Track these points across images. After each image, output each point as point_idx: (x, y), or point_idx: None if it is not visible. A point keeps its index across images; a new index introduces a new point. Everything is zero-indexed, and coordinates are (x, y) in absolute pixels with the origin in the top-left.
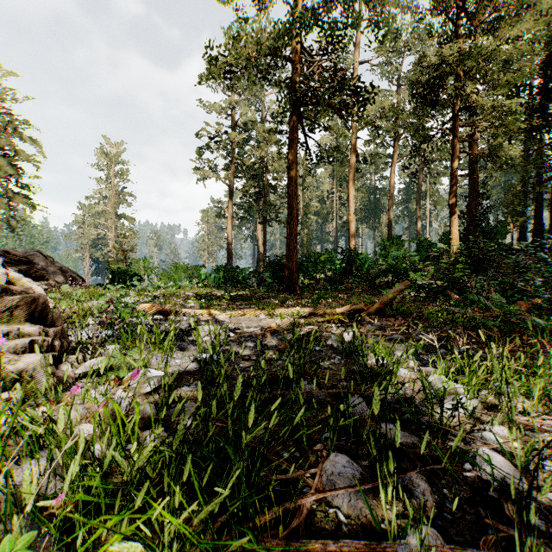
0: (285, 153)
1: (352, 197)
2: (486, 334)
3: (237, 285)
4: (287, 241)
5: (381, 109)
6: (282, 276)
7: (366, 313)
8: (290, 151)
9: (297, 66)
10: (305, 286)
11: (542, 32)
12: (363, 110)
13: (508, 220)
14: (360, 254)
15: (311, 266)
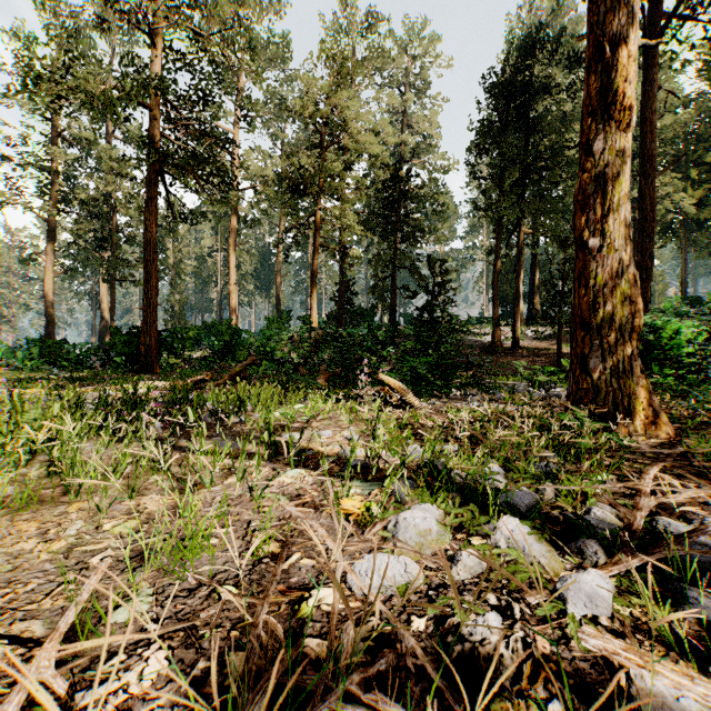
0: (141, 210)
1: (233, 264)
2: (278, 388)
3: (66, 367)
4: (144, 314)
5: (263, 177)
6: (138, 354)
7: (216, 384)
8: (147, 210)
9: (156, 117)
10: (171, 366)
11: (385, 156)
12: (230, 189)
13: (378, 304)
14: (240, 330)
15: (178, 342)
